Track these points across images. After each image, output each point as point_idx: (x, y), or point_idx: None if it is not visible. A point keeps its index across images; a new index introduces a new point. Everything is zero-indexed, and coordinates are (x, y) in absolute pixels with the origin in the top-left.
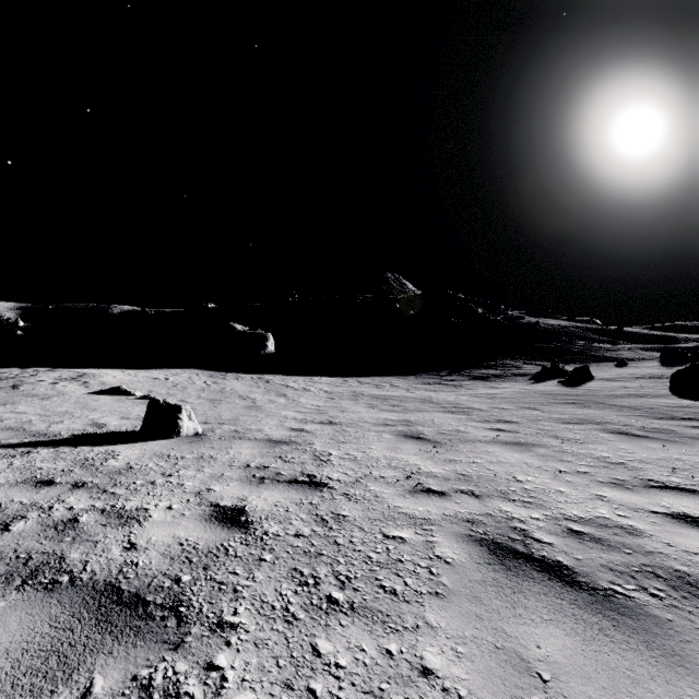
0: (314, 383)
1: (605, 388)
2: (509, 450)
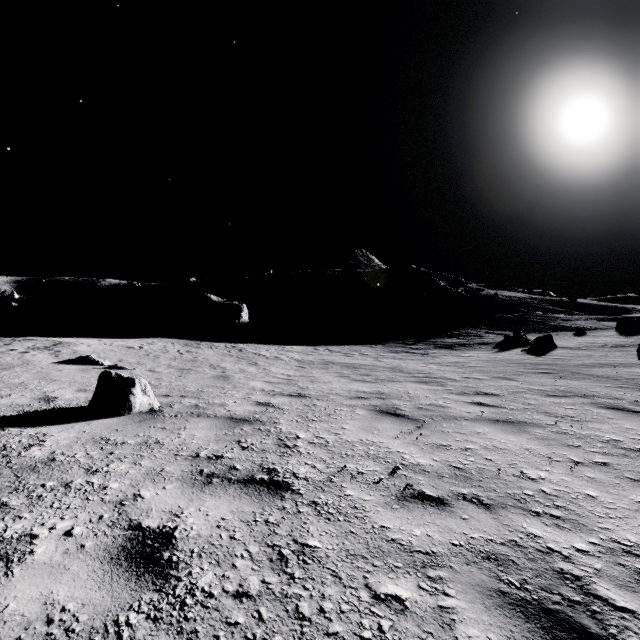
0: (285, 352)
1: (571, 357)
2: (501, 431)
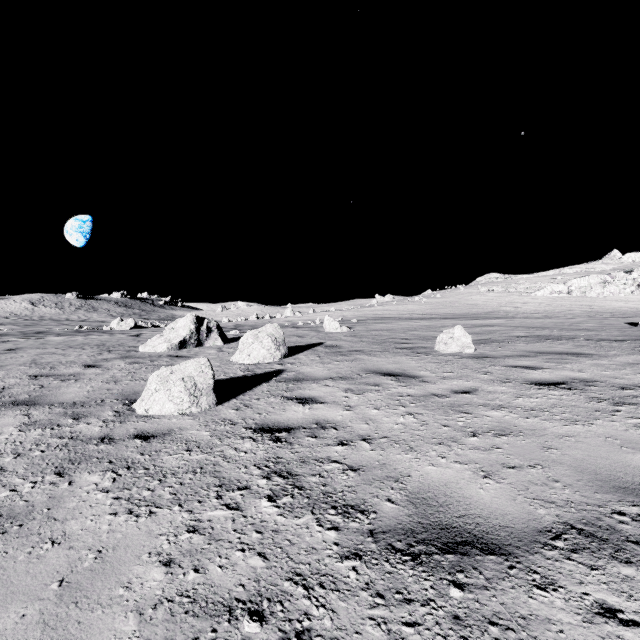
0: None
1: None
2: None
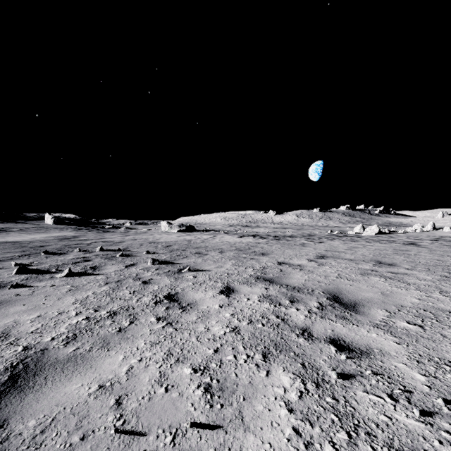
0: None
1: None
2: (83, 371)
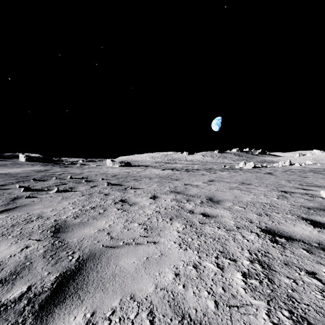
0: None
1: None
2: (88, 226)
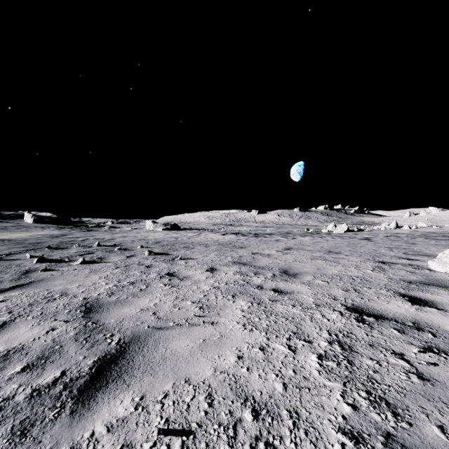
0: None
1: None
2: (128, 305)
